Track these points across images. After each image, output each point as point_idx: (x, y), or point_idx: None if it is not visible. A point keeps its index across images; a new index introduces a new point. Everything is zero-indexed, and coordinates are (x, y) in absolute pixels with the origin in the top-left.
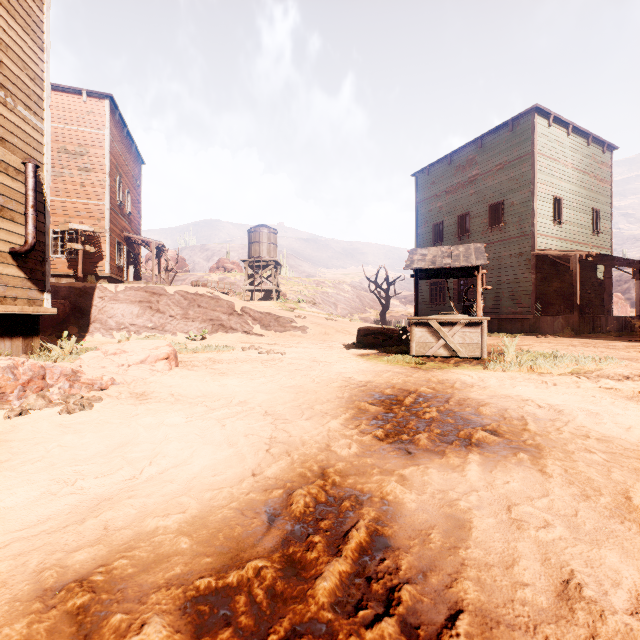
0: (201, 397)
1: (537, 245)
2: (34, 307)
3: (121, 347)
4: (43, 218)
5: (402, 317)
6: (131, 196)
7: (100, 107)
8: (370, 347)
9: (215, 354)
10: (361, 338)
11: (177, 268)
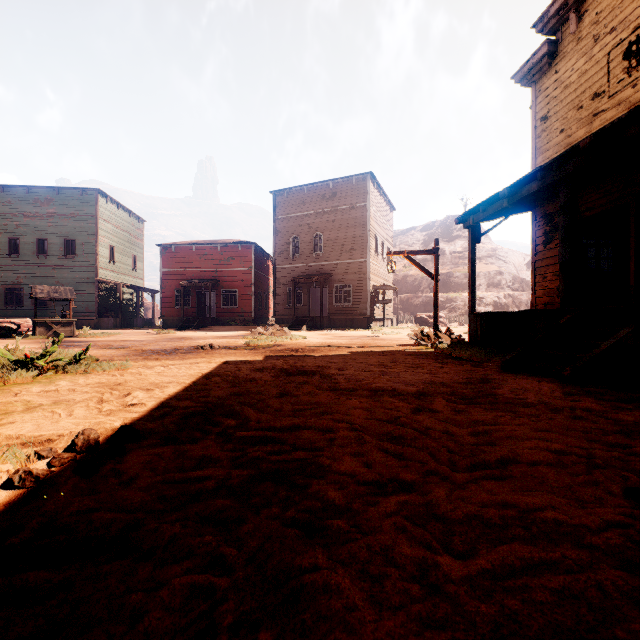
0: None
1: (100, 274)
2: None
3: None
4: None
5: None
6: None
7: None
8: None
9: None
10: None
11: None
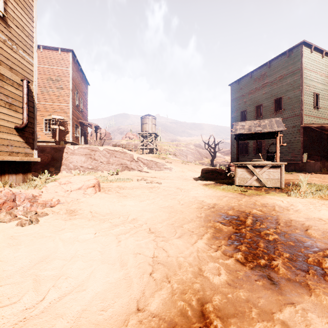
0: (108, 214)
1: (304, 121)
2: (28, 157)
3: (69, 180)
4: (33, 110)
5: (222, 162)
6: (82, 101)
7: (67, 56)
8: (209, 179)
9: (122, 183)
10: (203, 174)
11: (106, 138)
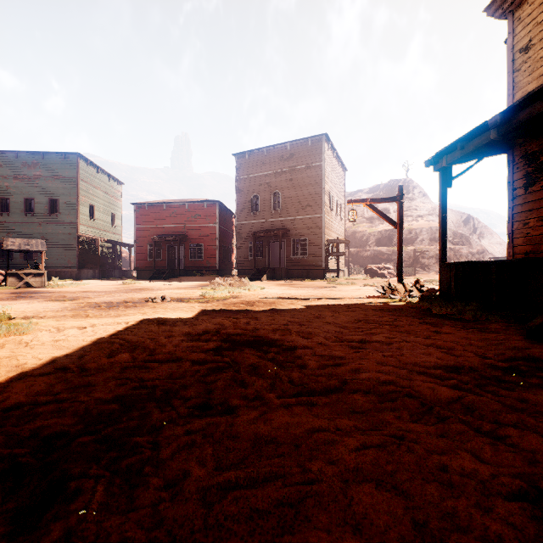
0: None
1: (80, 230)
2: None
3: None
4: None
5: None
6: None
7: None
8: None
9: None
10: None
11: None
